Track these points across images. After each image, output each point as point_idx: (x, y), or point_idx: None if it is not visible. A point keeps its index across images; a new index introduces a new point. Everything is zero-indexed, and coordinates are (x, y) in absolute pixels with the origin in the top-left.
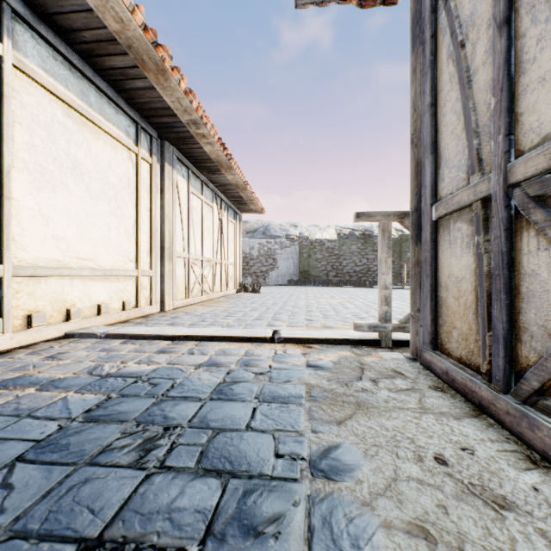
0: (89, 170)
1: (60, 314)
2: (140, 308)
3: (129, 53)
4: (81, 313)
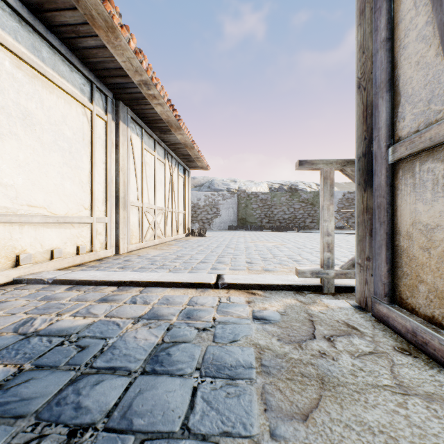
0: (42, 121)
1: (8, 260)
2: (95, 252)
3: (78, 8)
4: (31, 259)
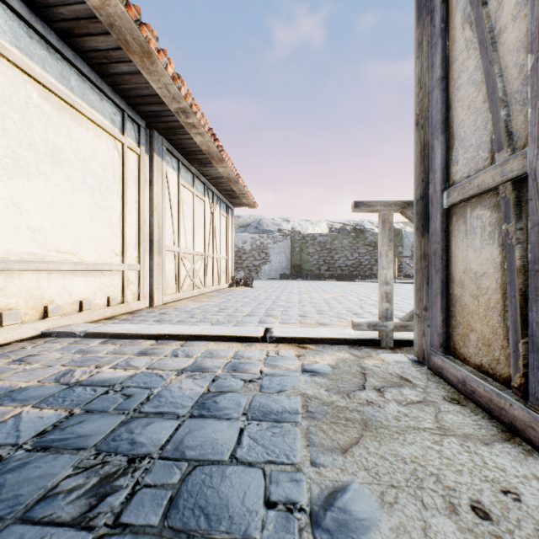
0: (70, 157)
1: (36, 311)
2: (127, 304)
3: (111, 33)
4: (60, 310)
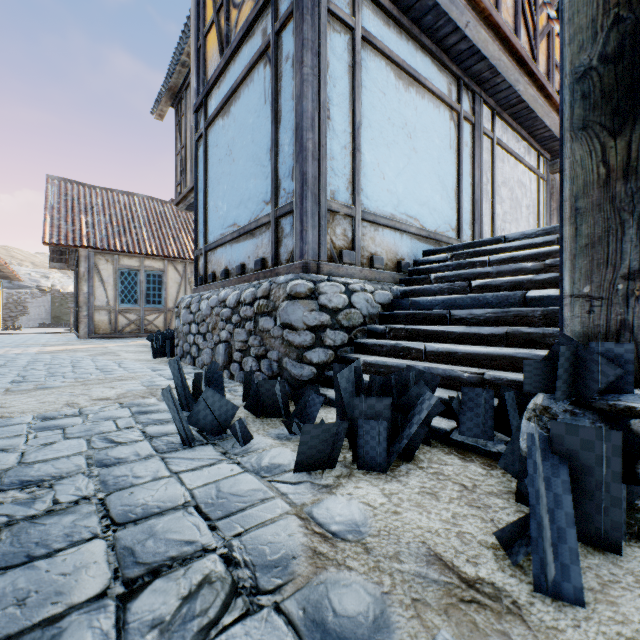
0: None
1: None
2: None
3: None
4: None
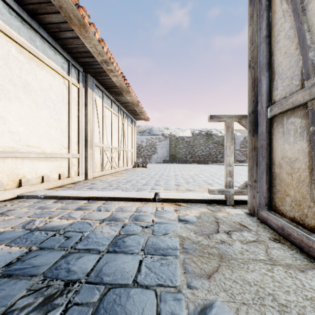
0: (36, 89)
1: (14, 183)
2: (71, 178)
3: (61, 12)
4: (29, 182)
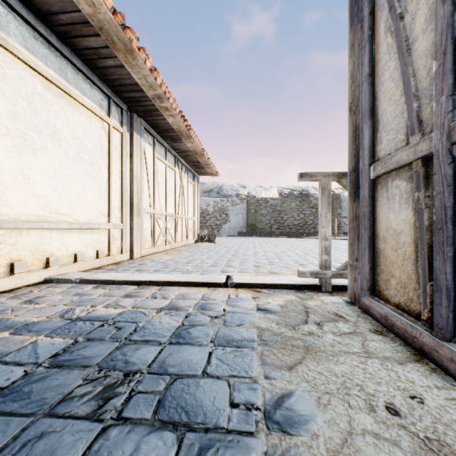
0: (67, 136)
1: (40, 262)
2: (112, 256)
3: (101, 35)
4: (59, 261)
